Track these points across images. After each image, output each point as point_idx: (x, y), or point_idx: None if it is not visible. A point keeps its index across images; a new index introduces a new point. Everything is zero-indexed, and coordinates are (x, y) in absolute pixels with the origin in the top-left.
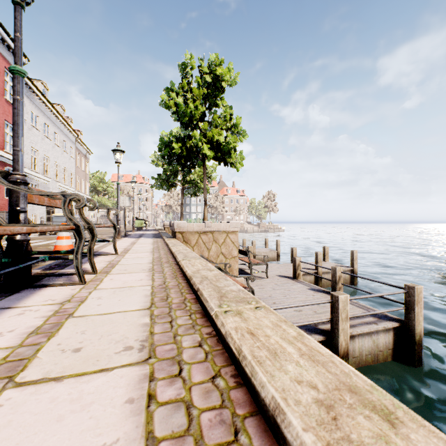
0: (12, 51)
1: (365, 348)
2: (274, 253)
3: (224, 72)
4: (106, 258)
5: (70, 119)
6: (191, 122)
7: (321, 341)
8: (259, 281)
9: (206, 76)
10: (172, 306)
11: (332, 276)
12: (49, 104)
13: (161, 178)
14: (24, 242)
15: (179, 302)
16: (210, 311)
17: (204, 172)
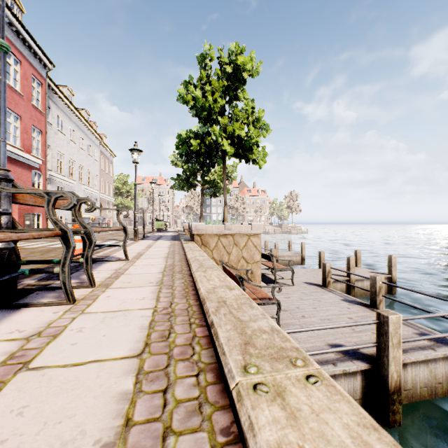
0: (39, 58)
1: (420, 379)
2: (299, 256)
3: (245, 61)
4: (115, 265)
5: (94, 123)
6: (210, 116)
7: (365, 369)
8: (284, 289)
9: (226, 66)
10: (173, 353)
11: (371, 286)
12: (74, 108)
13: (180, 178)
14: (6, 250)
15: (184, 342)
16: (229, 377)
17: (224, 170)
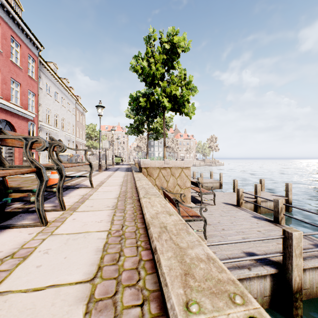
0: (33, 42)
1: (315, 281)
2: (218, 183)
3: (179, 40)
4: (83, 191)
5: (72, 88)
6: (153, 81)
7: (272, 273)
8: (208, 208)
9: (165, 44)
10: (121, 278)
11: (274, 207)
12: (58, 78)
13: (132, 126)
14: None
15: (131, 266)
16: (171, 315)
17: (164, 120)
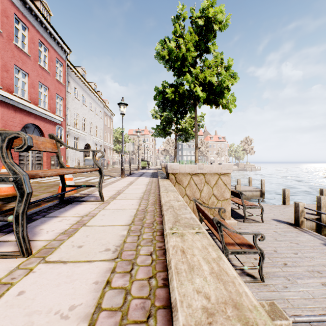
0: (61, 46)
1: None
2: (259, 191)
3: (216, 12)
4: (87, 207)
5: (100, 92)
6: (183, 67)
7: None
8: (254, 226)
9: (198, 20)
10: None
11: None
12: (86, 82)
13: (159, 128)
14: None
15: None
16: None
17: (195, 116)
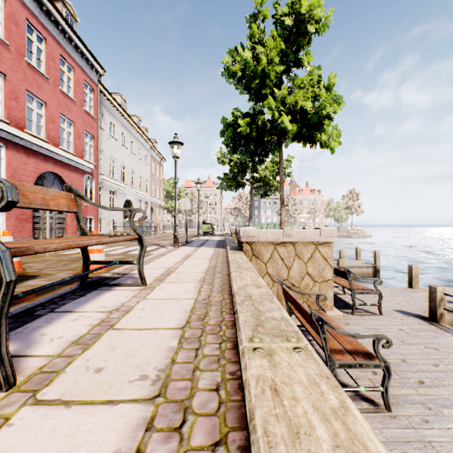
0: (91, 64)
1: None
2: (371, 267)
3: (312, 5)
4: (119, 295)
5: (146, 129)
6: (263, 88)
7: None
8: (369, 321)
9: (285, 18)
10: None
11: None
12: (126, 114)
13: (227, 177)
14: None
15: None
16: None
17: (280, 160)
